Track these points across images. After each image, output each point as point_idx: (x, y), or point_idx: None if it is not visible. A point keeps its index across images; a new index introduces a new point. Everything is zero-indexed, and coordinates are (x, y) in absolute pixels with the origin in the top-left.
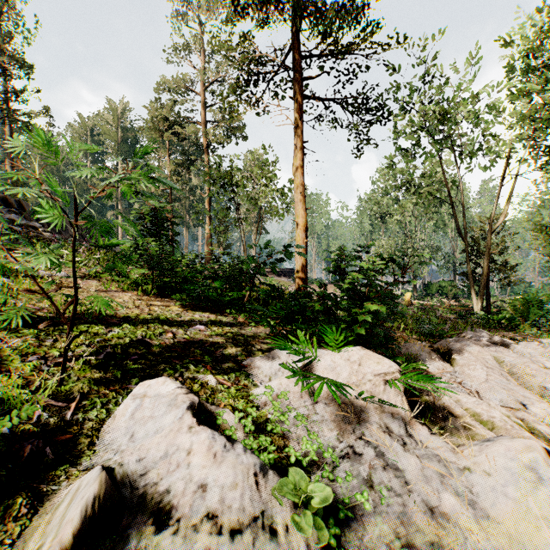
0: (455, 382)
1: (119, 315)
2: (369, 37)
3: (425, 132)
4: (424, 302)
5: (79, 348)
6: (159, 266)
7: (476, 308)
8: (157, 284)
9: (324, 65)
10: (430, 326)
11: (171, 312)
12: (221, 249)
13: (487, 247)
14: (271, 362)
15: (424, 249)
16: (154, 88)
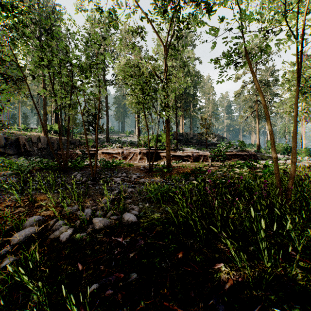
0: None
1: None
2: None
3: None
4: None
5: None
6: None
7: None
8: None
9: None
10: None
11: None
12: None
13: None
14: None
15: None
16: None
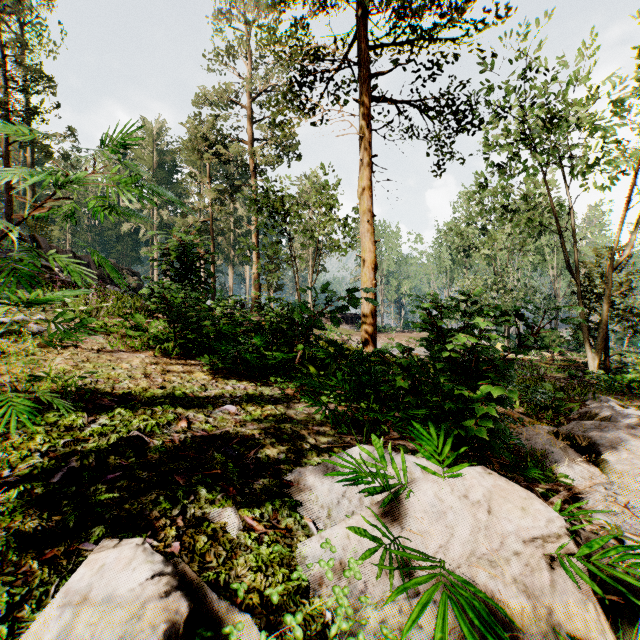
0: (617, 505)
1: (116, 392)
2: (457, 17)
3: (524, 144)
4: (520, 355)
5: (26, 461)
6: (183, 318)
7: (592, 365)
8: (180, 342)
9: (398, 59)
10: (545, 397)
11: (194, 382)
12: (271, 291)
13: (607, 287)
14: (330, 478)
15: (519, 290)
16: (192, 102)
